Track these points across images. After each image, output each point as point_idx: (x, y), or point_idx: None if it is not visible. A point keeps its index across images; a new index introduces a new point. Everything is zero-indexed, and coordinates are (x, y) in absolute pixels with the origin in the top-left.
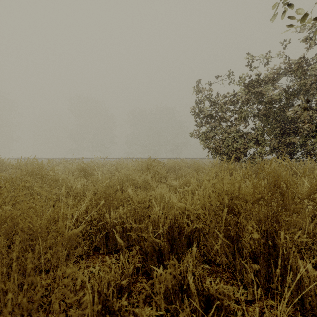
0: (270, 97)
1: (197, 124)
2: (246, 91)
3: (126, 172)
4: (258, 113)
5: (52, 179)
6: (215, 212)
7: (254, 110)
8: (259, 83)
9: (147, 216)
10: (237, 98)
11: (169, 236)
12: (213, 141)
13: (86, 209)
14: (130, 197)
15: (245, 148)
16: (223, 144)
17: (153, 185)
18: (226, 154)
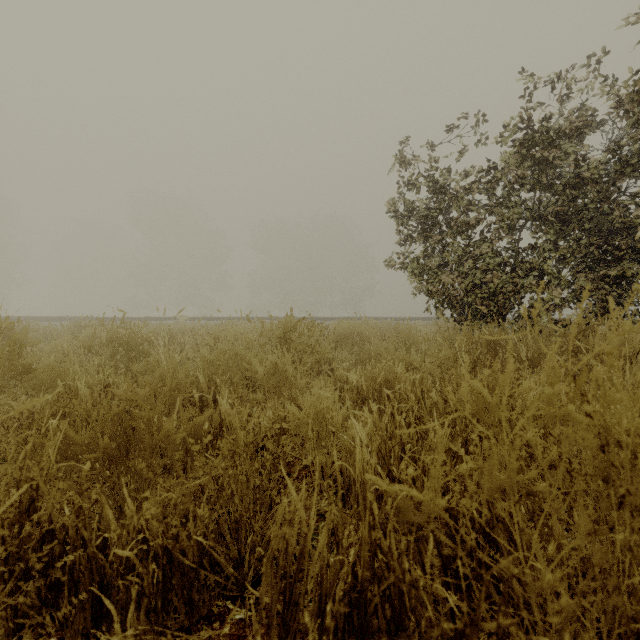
0: (576, 172)
1: (401, 238)
2: (520, 159)
3: (229, 348)
4: (546, 210)
5: (11, 369)
6: (501, 487)
7: (536, 205)
8: (550, 140)
9: (266, 504)
10: (498, 175)
11: (346, 633)
12: (440, 277)
13: (30, 491)
14: (224, 424)
15: (517, 291)
16: (464, 284)
17: (297, 384)
18: (469, 306)
